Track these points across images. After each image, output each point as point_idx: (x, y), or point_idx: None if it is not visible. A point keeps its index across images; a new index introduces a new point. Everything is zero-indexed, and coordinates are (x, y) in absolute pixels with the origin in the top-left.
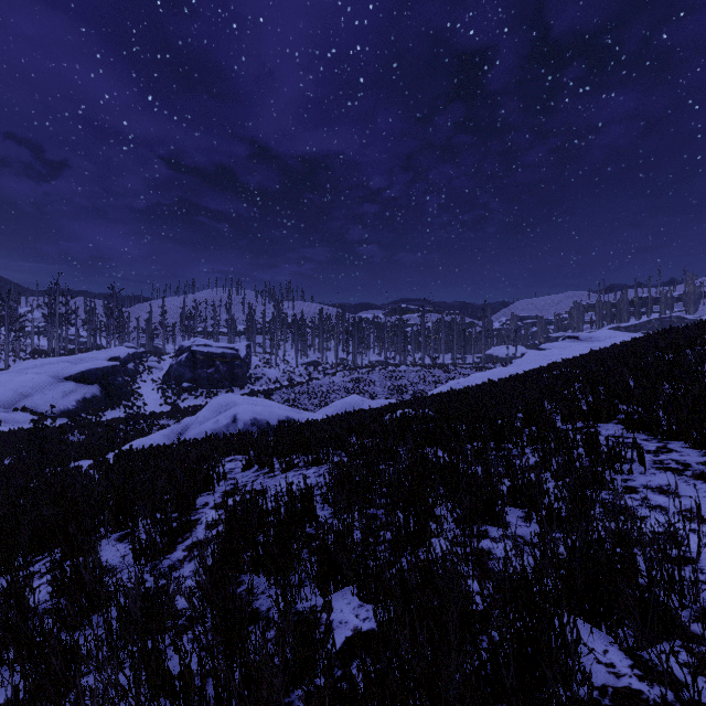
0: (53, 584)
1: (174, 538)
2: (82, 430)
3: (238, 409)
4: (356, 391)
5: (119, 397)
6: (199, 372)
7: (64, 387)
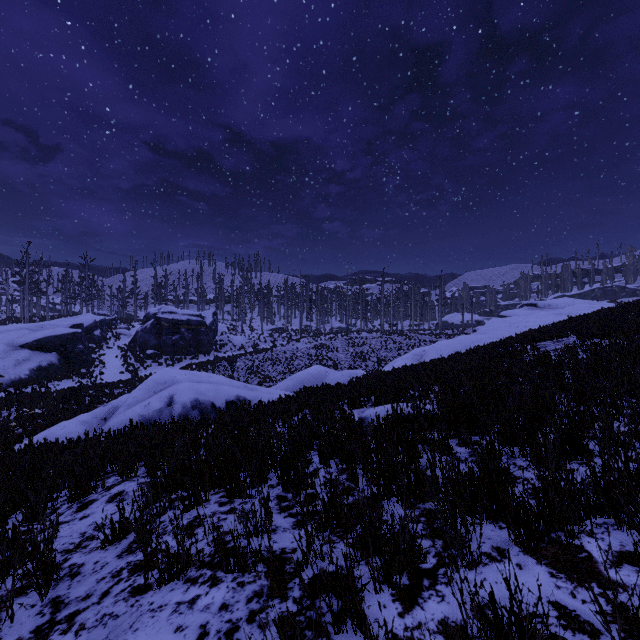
0: None
1: None
2: (18, 405)
3: (177, 389)
4: (319, 357)
5: (79, 365)
6: (163, 339)
7: (17, 356)
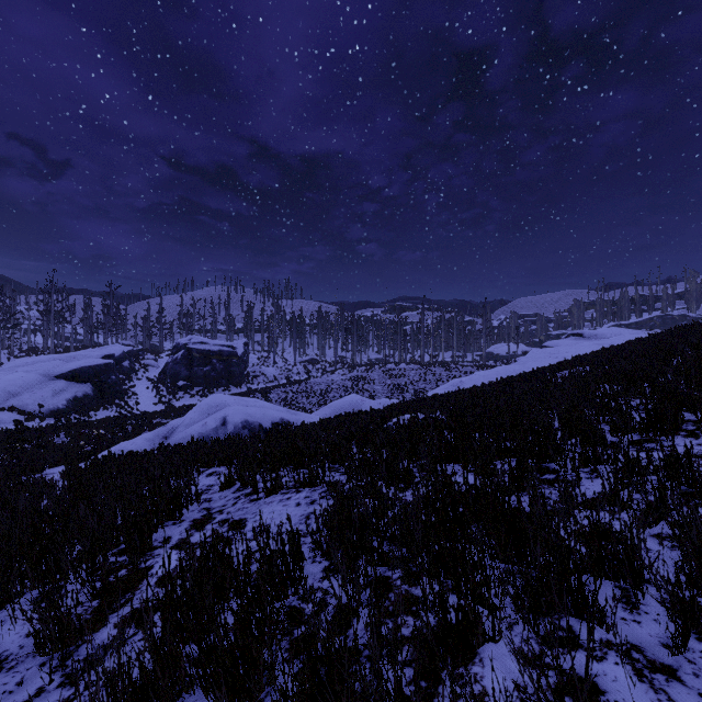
0: None
1: (109, 602)
2: (68, 431)
3: (229, 411)
4: (356, 389)
5: (112, 396)
6: (195, 370)
7: (54, 386)
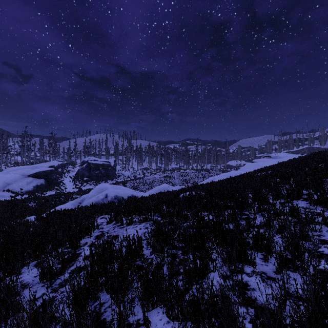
0: None
1: (65, 265)
2: (34, 201)
3: (108, 191)
4: (166, 181)
5: (54, 185)
6: (91, 173)
7: (27, 180)
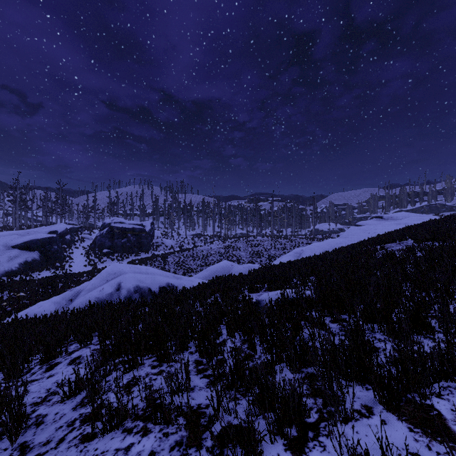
0: None
1: None
2: (9, 289)
3: (123, 278)
4: (227, 254)
5: (54, 260)
6: (115, 241)
7: (10, 253)
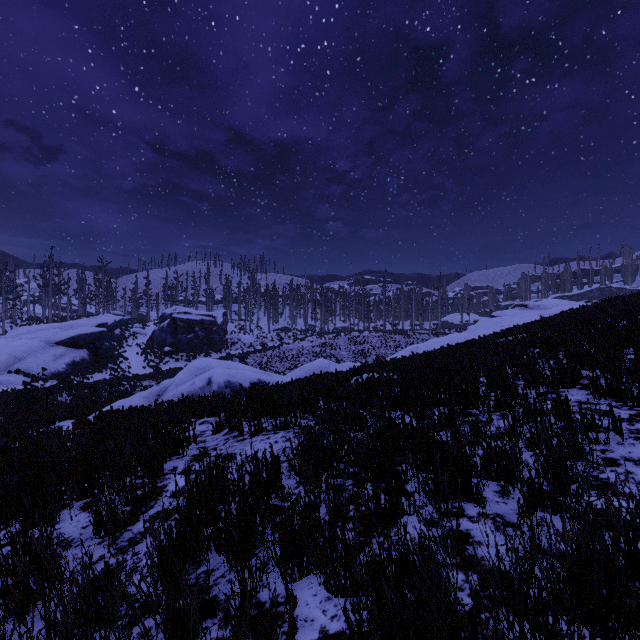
0: (3, 562)
1: (139, 507)
2: (69, 391)
3: (213, 372)
4: (324, 354)
5: (106, 360)
6: (179, 337)
7: (55, 351)
